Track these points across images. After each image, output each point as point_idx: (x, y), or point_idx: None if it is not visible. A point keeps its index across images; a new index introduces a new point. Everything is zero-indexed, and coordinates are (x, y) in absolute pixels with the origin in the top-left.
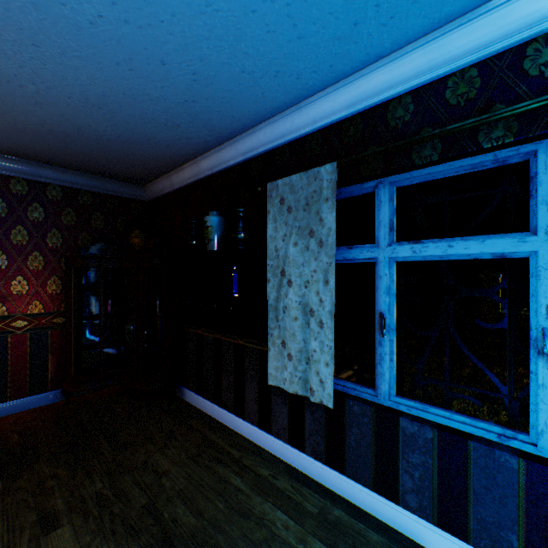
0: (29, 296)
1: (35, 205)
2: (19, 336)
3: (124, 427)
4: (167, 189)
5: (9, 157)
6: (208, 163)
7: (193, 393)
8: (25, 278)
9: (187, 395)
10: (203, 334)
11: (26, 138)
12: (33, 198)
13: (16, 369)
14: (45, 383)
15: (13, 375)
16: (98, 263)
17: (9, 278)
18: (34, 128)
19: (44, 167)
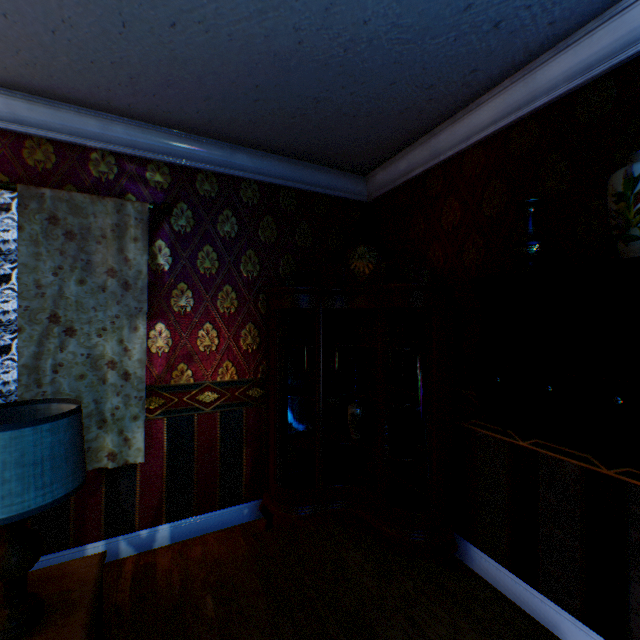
0: (218, 354)
1: (225, 214)
2: (206, 415)
3: (389, 635)
4: (418, 167)
5: (196, 138)
6: (571, 61)
7: (499, 566)
8: (213, 327)
9: (475, 560)
10: (535, 451)
11: (225, 74)
12: (223, 202)
13: (203, 466)
14: (238, 489)
15: (199, 475)
16: (314, 301)
17: (195, 326)
18: (244, 34)
19: (237, 151)
